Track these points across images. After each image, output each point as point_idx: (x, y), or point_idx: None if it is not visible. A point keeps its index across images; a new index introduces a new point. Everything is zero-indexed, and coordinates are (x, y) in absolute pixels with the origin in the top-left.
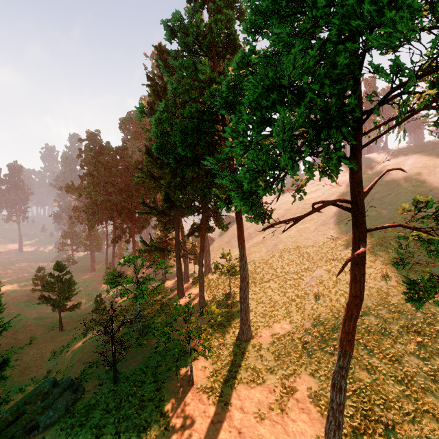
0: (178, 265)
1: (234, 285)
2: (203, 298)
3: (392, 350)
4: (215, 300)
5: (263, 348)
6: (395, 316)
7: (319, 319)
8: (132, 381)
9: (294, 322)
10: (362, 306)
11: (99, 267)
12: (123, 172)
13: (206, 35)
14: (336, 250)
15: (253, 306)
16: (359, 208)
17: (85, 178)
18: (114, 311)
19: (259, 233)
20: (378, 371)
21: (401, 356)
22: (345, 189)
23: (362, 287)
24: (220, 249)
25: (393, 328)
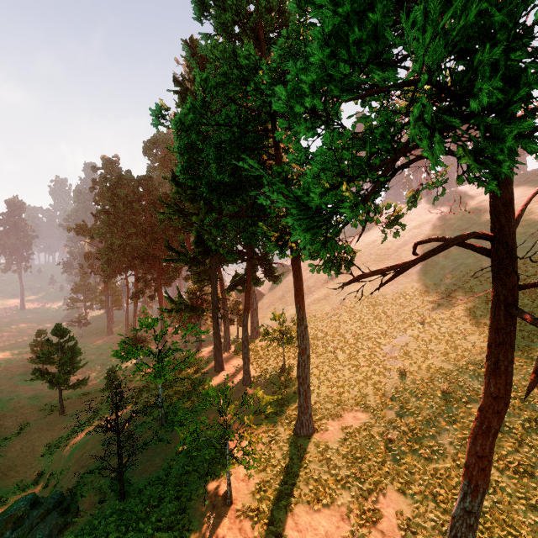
0: (215, 328)
1: (289, 355)
2: (248, 373)
3: (516, 455)
4: (264, 375)
5: (330, 449)
6: (516, 405)
7: (407, 406)
8: (145, 497)
9: (372, 410)
10: (467, 389)
11: (118, 329)
12: (147, 208)
13: (250, 14)
14: (423, 308)
15: (315, 385)
16: (511, 247)
17: (100, 217)
18: (120, 397)
19: (321, 286)
20: (499, 489)
21: (532, 466)
22: (431, 230)
23: (509, 383)
24: (271, 306)
25: (515, 423)
